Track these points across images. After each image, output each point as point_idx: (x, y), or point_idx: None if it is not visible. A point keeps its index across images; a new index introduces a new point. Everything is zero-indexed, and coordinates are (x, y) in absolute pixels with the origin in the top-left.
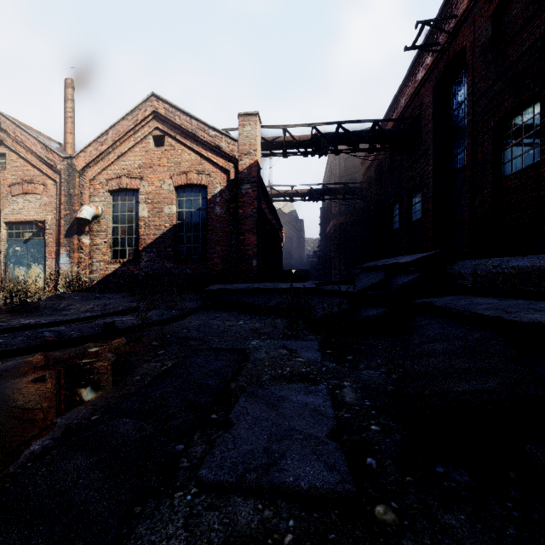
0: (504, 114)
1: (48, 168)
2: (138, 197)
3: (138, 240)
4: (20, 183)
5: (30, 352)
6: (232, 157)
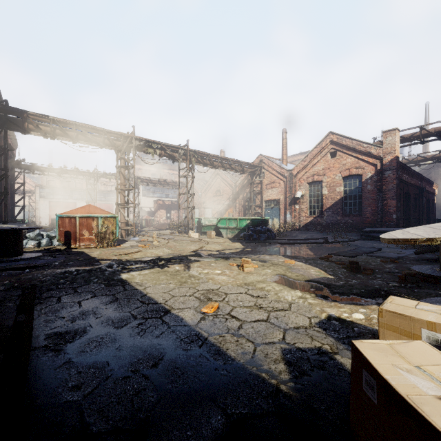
0: None
1: (281, 176)
2: (322, 184)
3: (322, 206)
4: (270, 184)
5: (310, 243)
6: (378, 157)
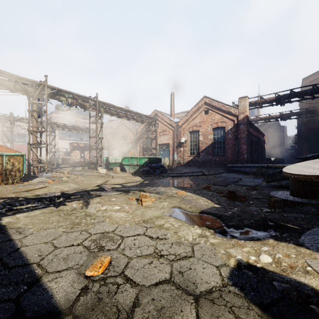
0: None
1: (170, 126)
2: (199, 133)
3: (199, 148)
4: (162, 132)
5: (193, 176)
6: (236, 115)
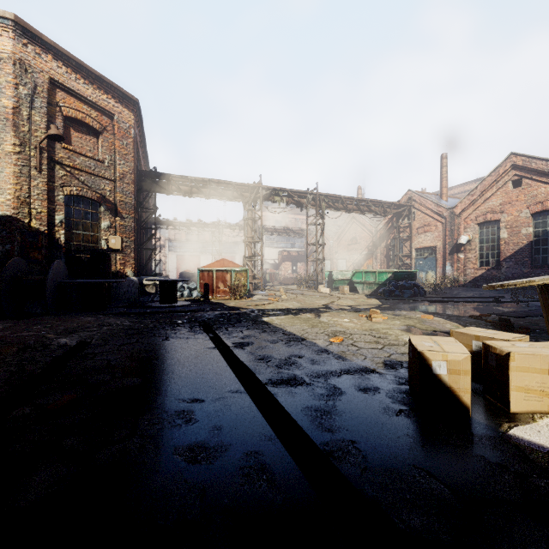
0: None
1: (438, 216)
2: (499, 225)
3: (499, 254)
4: (422, 227)
5: (471, 302)
6: None
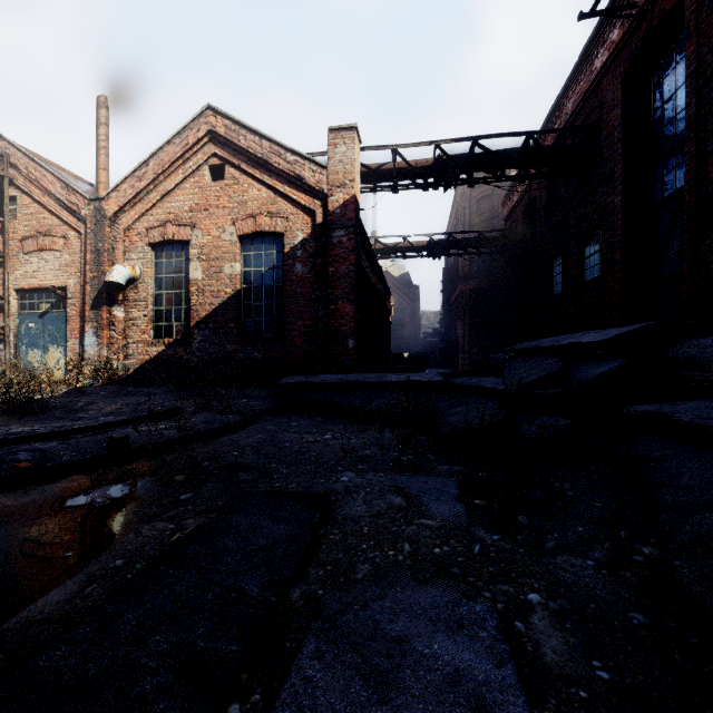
0: None
1: (71, 214)
2: (189, 253)
3: (189, 312)
4: (35, 236)
5: None
6: (319, 192)
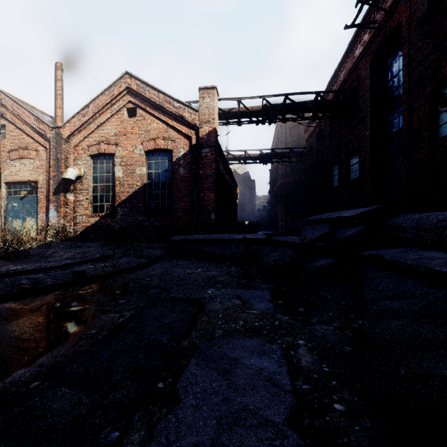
0: (441, 80)
1: (40, 136)
2: (114, 161)
3: (114, 197)
4: (17, 149)
5: (1, 300)
6: (194, 126)
